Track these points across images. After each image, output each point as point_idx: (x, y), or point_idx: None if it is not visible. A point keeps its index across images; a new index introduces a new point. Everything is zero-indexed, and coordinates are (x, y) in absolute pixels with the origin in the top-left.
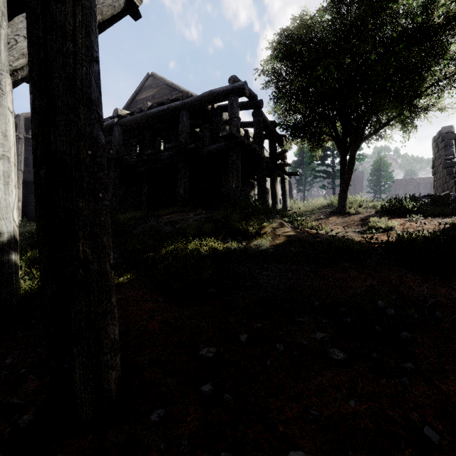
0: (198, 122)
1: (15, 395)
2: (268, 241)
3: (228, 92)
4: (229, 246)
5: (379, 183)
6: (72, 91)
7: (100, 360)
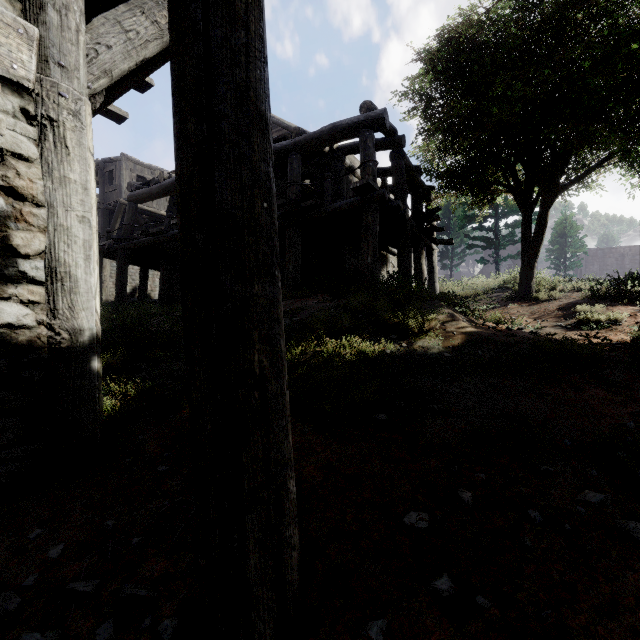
0: (310, 171)
1: (135, 581)
2: (440, 341)
3: (359, 126)
4: (382, 349)
5: (564, 255)
6: (244, 107)
7: (281, 537)
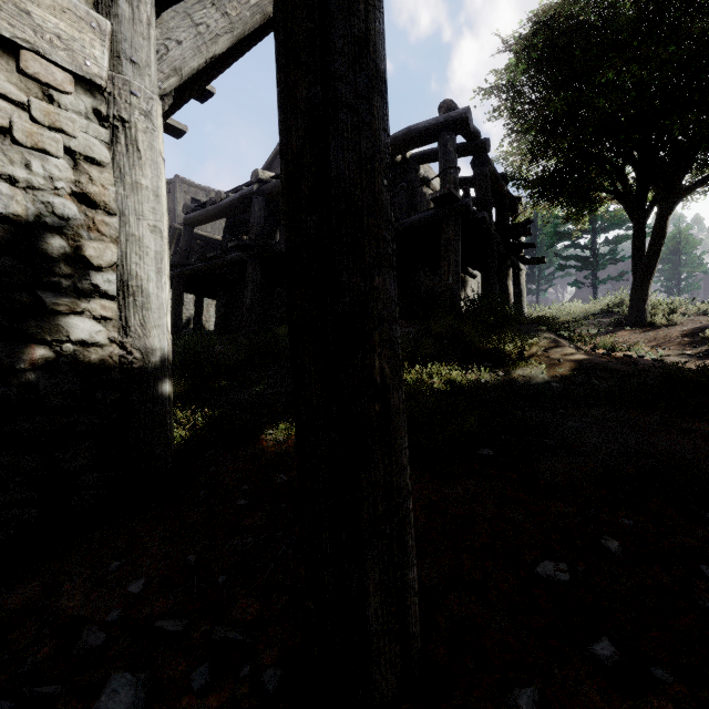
0: None
1: (226, 623)
2: (544, 369)
3: (438, 128)
4: (475, 378)
5: (677, 275)
6: (363, 64)
7: (404, 579)
